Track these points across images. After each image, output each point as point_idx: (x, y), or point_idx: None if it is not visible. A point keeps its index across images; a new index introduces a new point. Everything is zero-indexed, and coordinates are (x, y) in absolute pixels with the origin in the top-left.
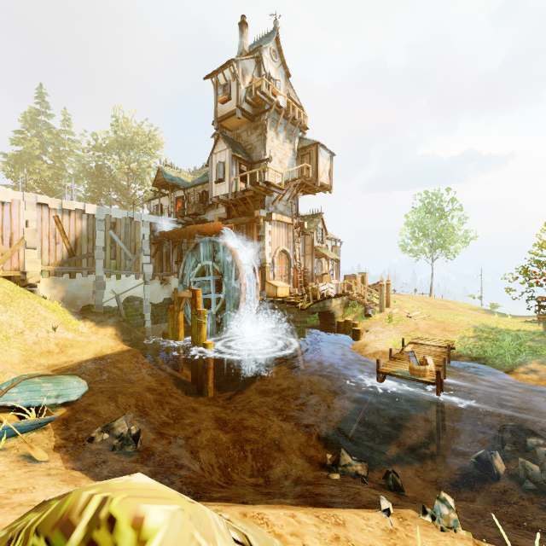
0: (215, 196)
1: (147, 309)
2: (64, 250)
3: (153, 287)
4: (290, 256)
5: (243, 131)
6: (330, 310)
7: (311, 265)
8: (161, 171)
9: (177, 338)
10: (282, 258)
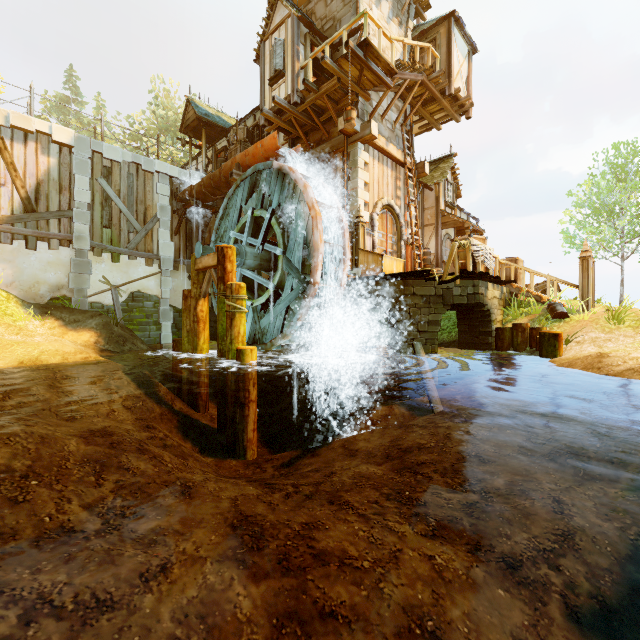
0: (269, 109)
1: (165, 315)
2: (15, 198)
3: (177, 281)
4: (400, 219)
5: (318, 2)
6: (485, 304)
7: (435, 242)
8: (190, 102)
9: (194, 347)
10: (387, 220)
